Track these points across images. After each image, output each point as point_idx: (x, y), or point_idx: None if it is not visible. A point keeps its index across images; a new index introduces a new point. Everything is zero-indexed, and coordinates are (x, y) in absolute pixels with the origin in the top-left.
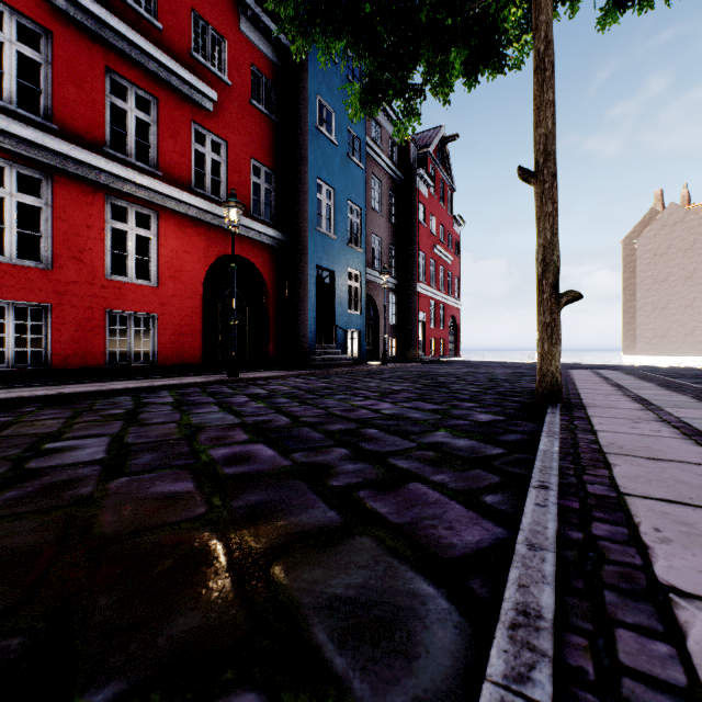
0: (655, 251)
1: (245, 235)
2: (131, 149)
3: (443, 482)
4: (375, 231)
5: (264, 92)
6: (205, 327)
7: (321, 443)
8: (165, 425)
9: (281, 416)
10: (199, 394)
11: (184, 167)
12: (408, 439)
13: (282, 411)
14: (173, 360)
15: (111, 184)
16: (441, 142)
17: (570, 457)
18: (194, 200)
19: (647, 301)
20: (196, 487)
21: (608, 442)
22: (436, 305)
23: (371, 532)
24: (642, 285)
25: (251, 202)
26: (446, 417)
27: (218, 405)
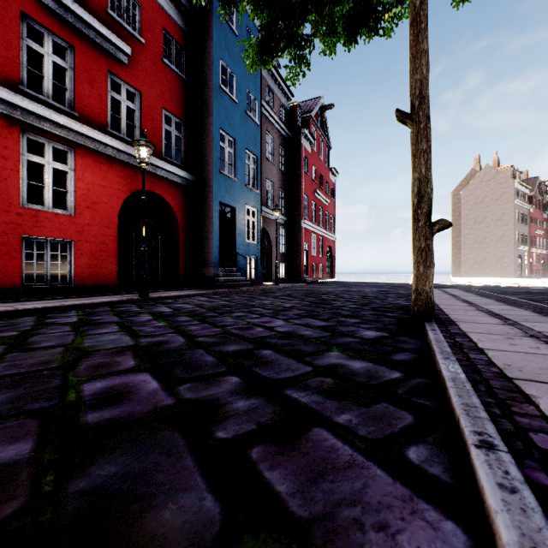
0: (475, 200)
1: (157, 174)
2: (47, 90)
3: (351, 425)
4: (269, 177)
5: (175, 55)
6: (121, 252)
7: (213, 370)
8: (50, 349)
9: (178, 336)
10: (105, 313)
11: (101, 110)
12: (303, 361)
13: (180, 331)
14: (90, 281)
15: (27, 120)
16: (320, 109)
17: (482, 387)
18: (110, 140)
19: (470, 236)
20: (33, 452)
21: (503, 363)
22: (316, 237)
23: (266, 547)
24: (466, 225)
25: (163, 146)
26: (336, 334)
27: (119, 324)
